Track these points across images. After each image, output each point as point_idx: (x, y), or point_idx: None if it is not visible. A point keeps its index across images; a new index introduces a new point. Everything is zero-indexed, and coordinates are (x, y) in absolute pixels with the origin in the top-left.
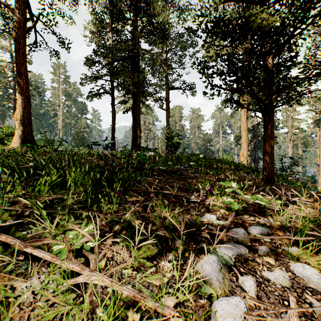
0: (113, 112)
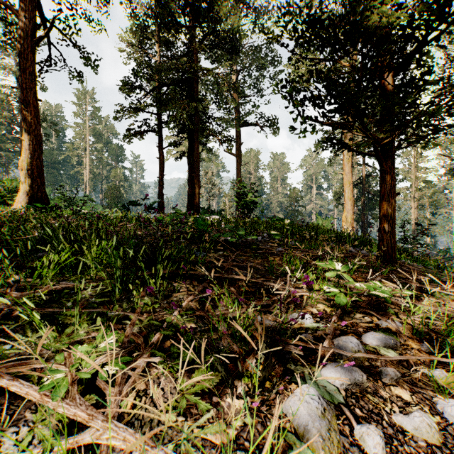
0: (161, 158)
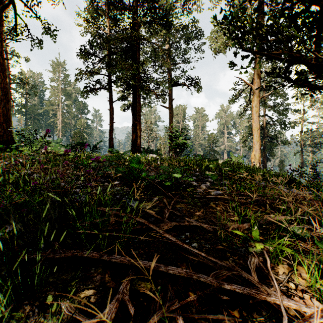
0: (111, 109)
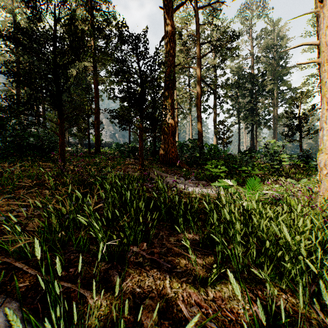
0: (239, 133)
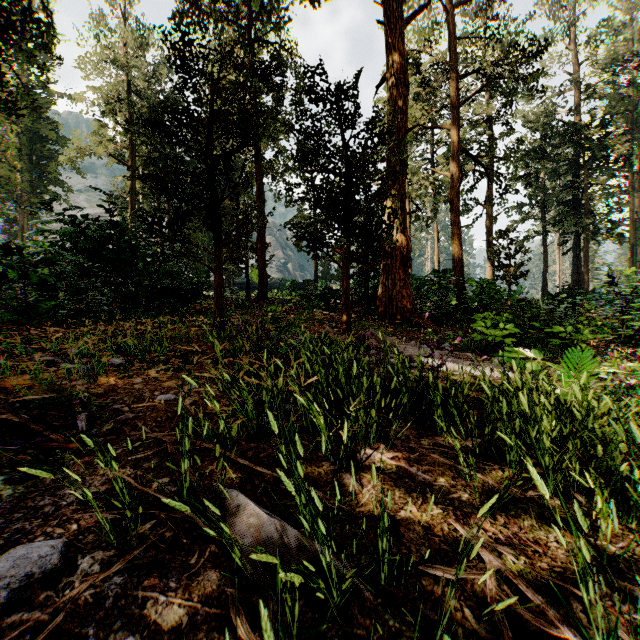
0: (545, 253)
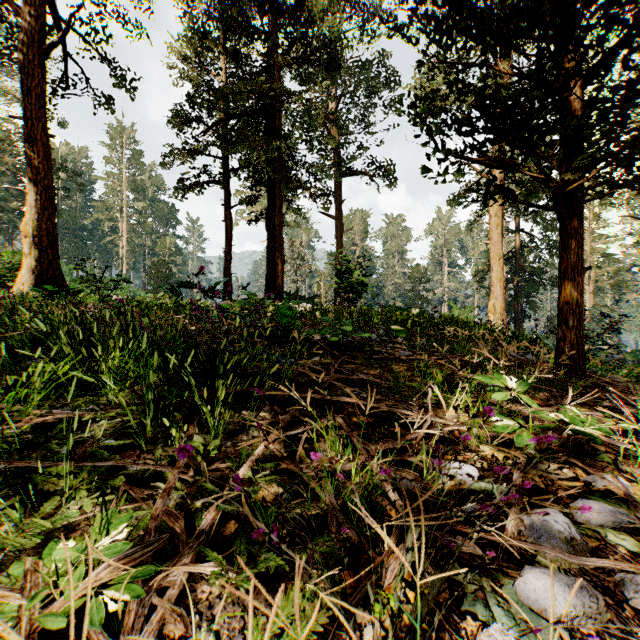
0: (228, 221)
